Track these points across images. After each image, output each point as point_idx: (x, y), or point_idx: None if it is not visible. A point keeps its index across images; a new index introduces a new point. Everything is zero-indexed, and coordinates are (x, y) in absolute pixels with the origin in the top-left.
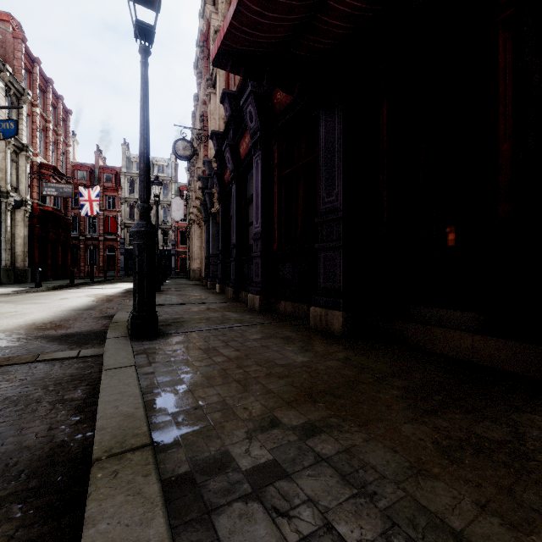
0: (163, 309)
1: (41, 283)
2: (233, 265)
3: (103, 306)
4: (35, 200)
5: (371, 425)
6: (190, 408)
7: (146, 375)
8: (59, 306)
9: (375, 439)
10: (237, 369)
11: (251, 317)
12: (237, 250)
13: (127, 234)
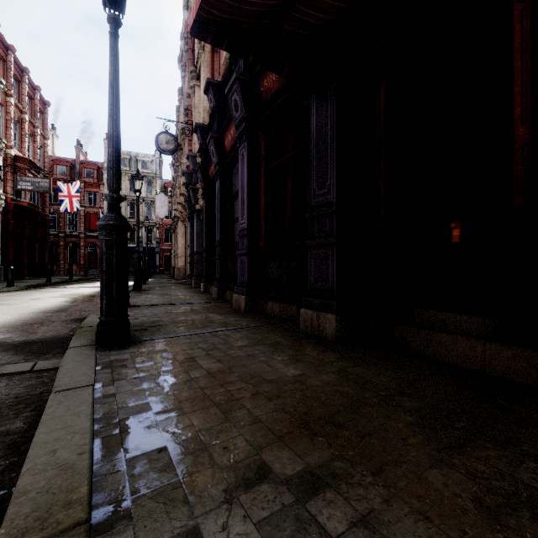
0: (141, 311)
1: (15, 282)
2: (217, 263)
3: (77, 308)
4: (10, 194)
5: (388, 472)
6: (152, 450)
7: (104, 399)
8: (27, 307)
9: (398, 498)
10: (218, 388)
11: (236, 319)
12: (222, 247)
13: None
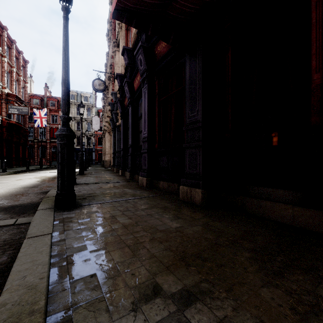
0: (83, 187)
1: (7, 169)
2: (129, 158)
3: (44, 185)
4: (4, 116)
5: (236, 290)
6: (87, 276)
7: (58, 242)
8: (14, 185)
9: (242, 307)
10: (129, 235)
11: (141, 192)
12: (132, 148)
13: None
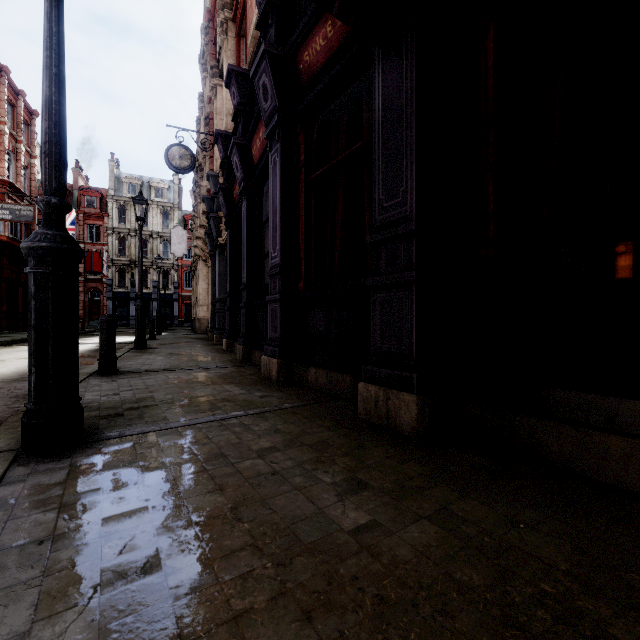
0: (130, 380)
1: None
2: (243, 313)
3: None
4: None
5: None
6: None
7: None
8: None
9: None
10: (200, 573)
11: (264, 394)
12: (249, 292)
13: (116, 273)
